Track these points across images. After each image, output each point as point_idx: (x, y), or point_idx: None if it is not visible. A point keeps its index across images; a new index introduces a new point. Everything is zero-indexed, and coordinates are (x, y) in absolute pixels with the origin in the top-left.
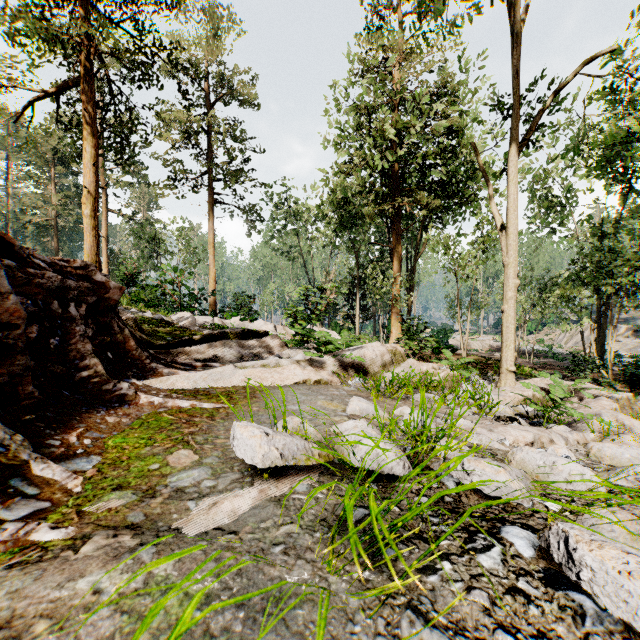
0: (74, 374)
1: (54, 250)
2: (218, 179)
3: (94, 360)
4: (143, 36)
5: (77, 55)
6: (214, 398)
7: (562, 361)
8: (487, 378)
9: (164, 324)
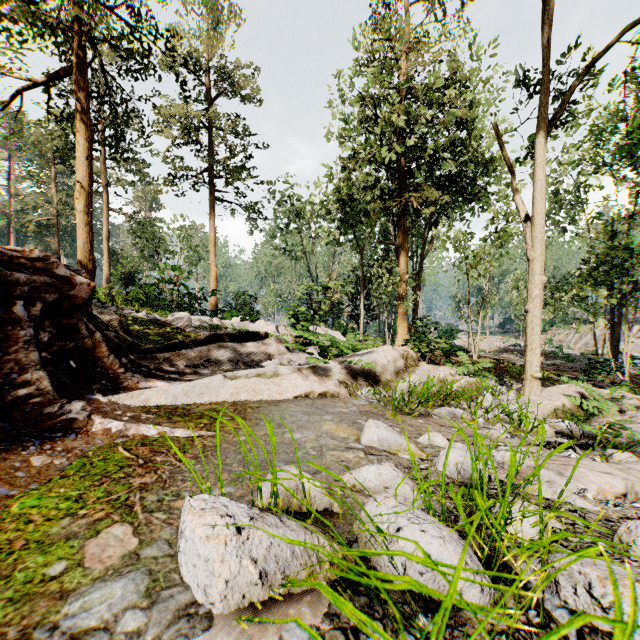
0: (8, 393)
1: (55, 249)
2: (219, 176)
3: (39, 373)
4: (139, 23)
5: (69, 43)
6: (193, 420)
7: (573, 362)
8: (504, 383)
9: (157, 325)
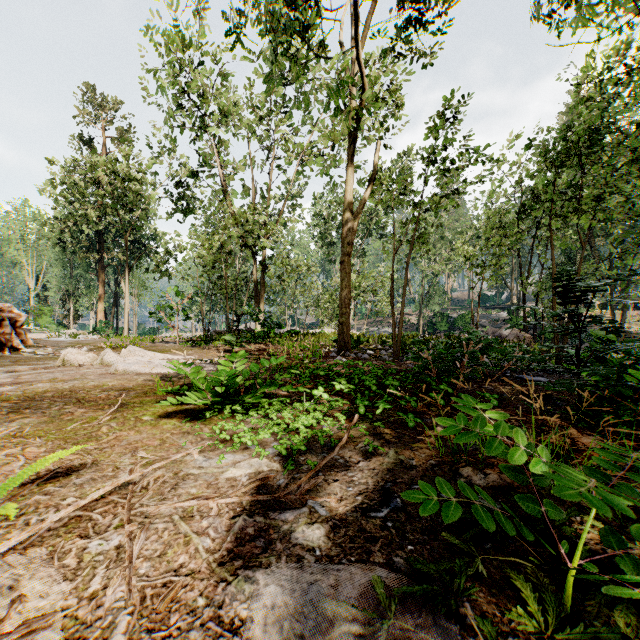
0: None
1: None
2: None
3: None
4: None
5: None
6: None
7: None
8: None
9: None
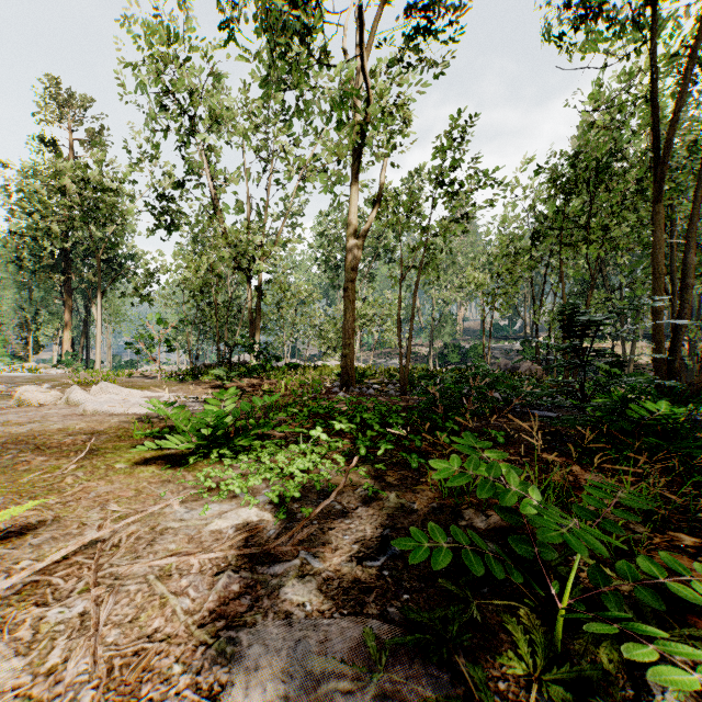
0: None
1: None
2: None
3: None
4: None
5: None
6: None
7: None
8: None
9: None
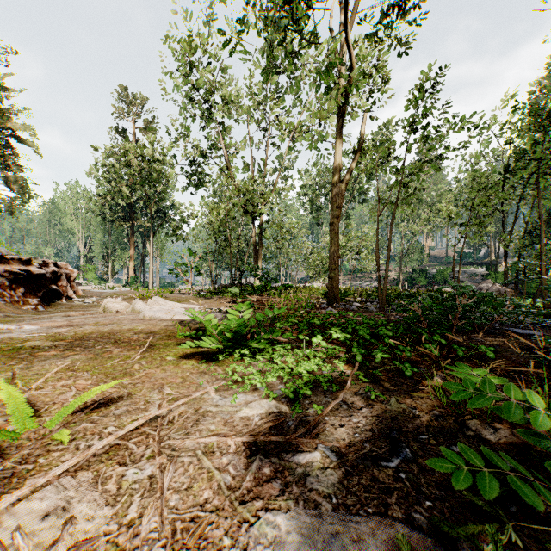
0: None
1: None
2: None
3: None
4: None
5: None
6: None
7: None
8: None
9: None
